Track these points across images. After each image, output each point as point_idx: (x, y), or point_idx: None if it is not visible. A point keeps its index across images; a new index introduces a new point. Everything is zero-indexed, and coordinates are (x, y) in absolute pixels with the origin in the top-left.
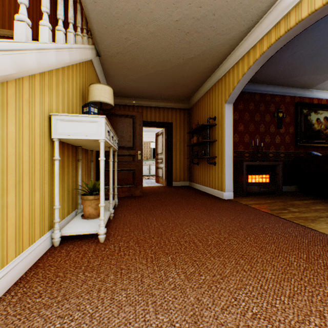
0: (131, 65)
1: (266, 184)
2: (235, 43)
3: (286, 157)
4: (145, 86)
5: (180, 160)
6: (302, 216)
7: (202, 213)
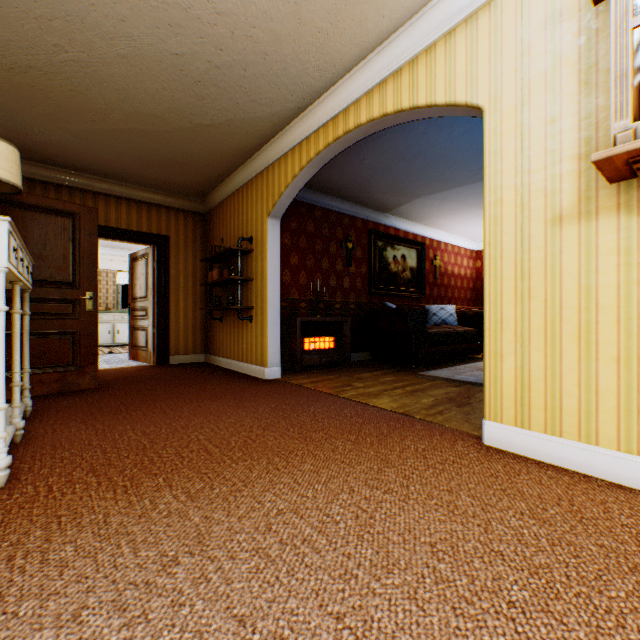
0: (70, 102)
1: (331, 351)
2: (282, 124)
3: (358, 310)
4: (106, 153)
5: (186, 312)
6: (366, 391)
7: (226, 405)
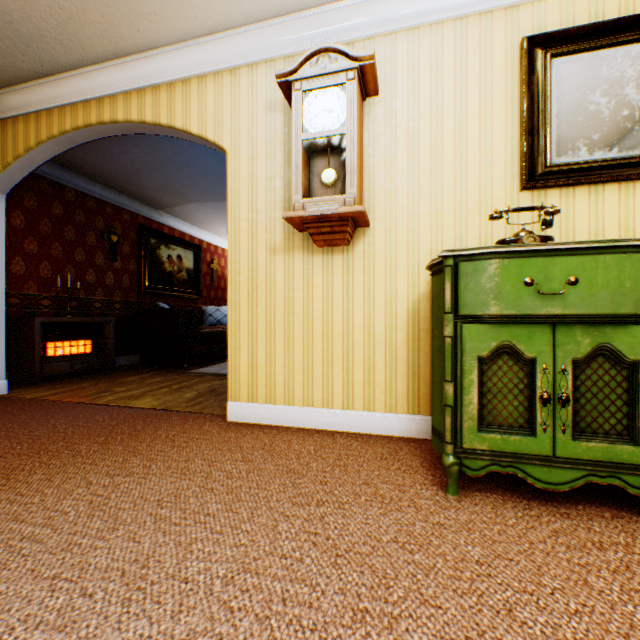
0: None
1: (88, 356)
2: (8, 80)
3: (127, 310)
4: None
5: None
6: (129, 394)
7: None
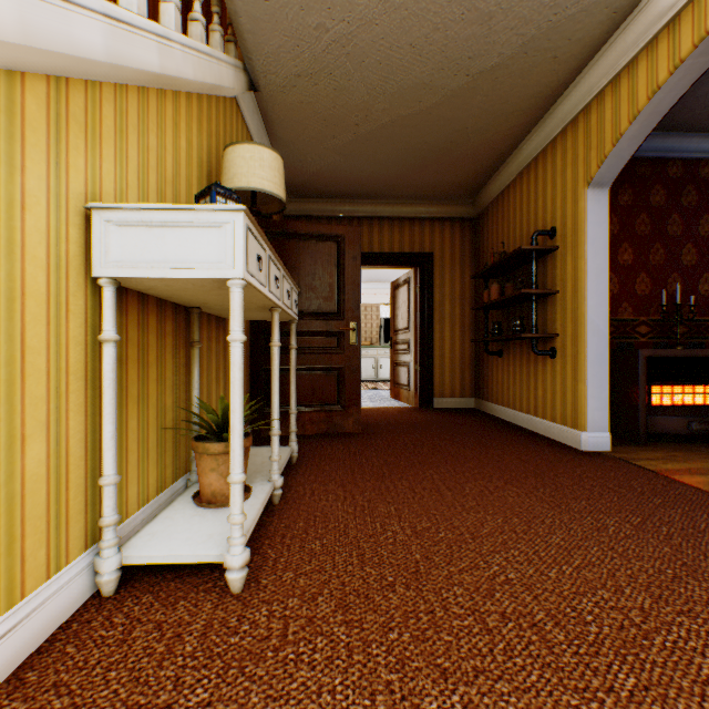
0: (333, 109)
1: (708, 411)
2: (629, 1)
3: None
4: (368, 166)
5: (451, 344)
6: None
7: (532, 497)
